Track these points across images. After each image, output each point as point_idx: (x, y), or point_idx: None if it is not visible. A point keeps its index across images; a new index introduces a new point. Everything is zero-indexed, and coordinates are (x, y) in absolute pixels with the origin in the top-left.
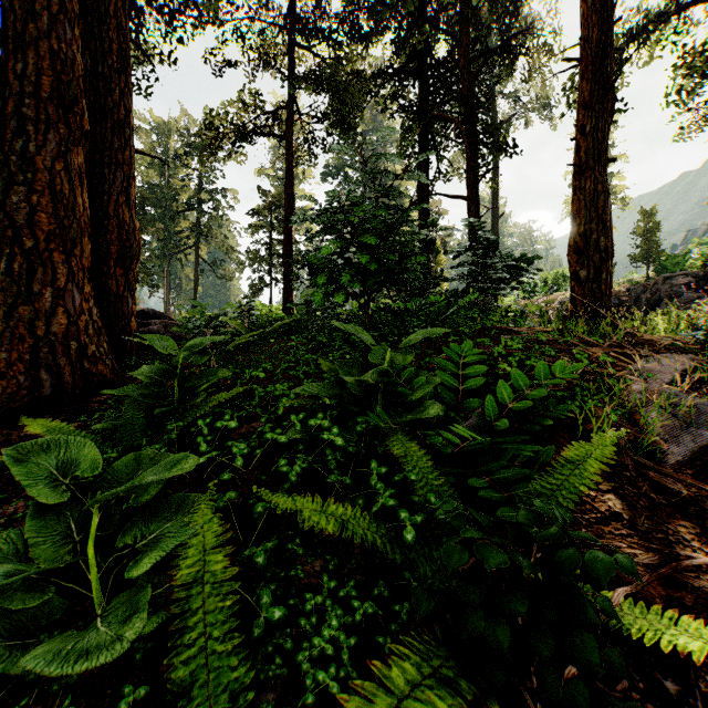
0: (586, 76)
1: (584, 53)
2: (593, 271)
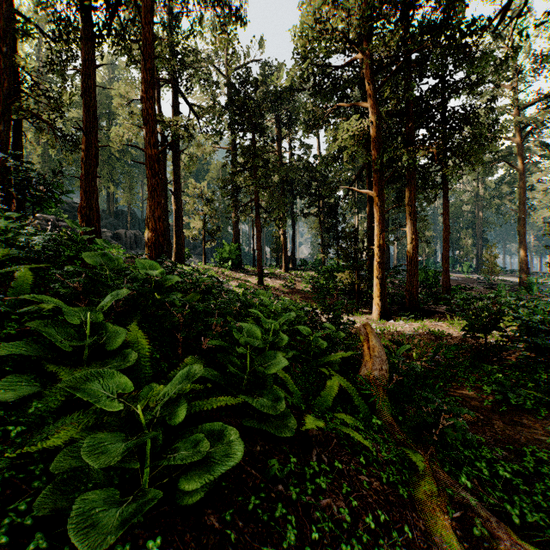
0: (2, 101)
1: (1, 88)
2: (7, 204)
